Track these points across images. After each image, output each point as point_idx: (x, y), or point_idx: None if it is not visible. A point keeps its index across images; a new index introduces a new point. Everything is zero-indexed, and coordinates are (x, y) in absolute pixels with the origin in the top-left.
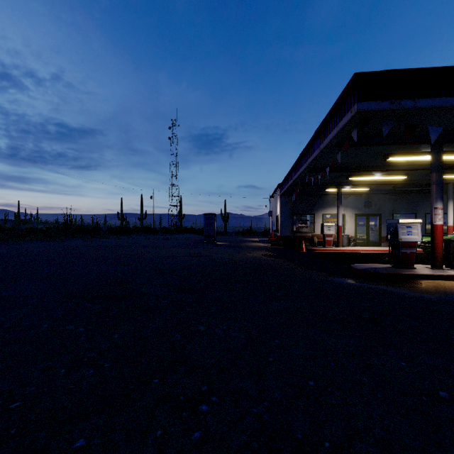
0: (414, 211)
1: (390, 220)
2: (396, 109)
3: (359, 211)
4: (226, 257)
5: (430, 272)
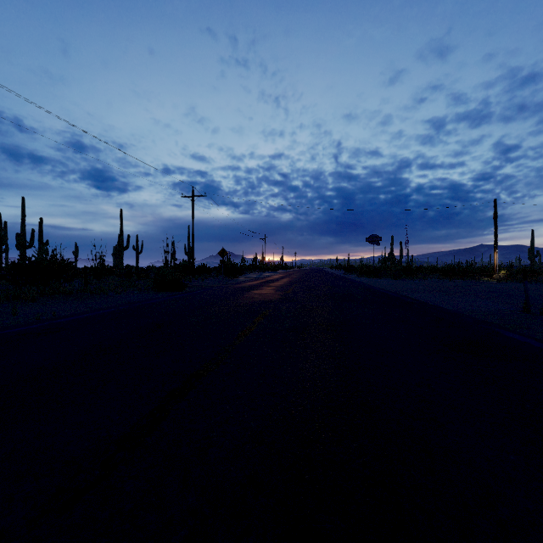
0: None
1: None
2: None
3: None
4: None
5: None
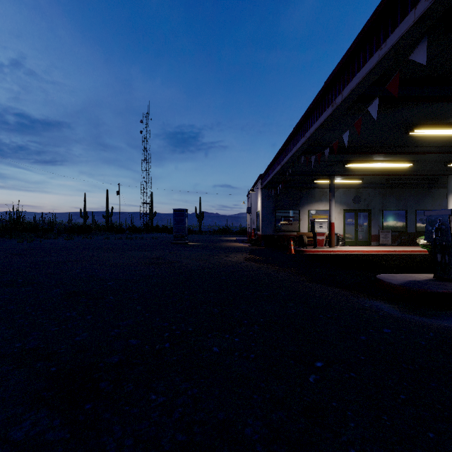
0: (404, 207)
1: (433, 212)
2: None
3: (347, 206)
4: (197, 264)
5: None
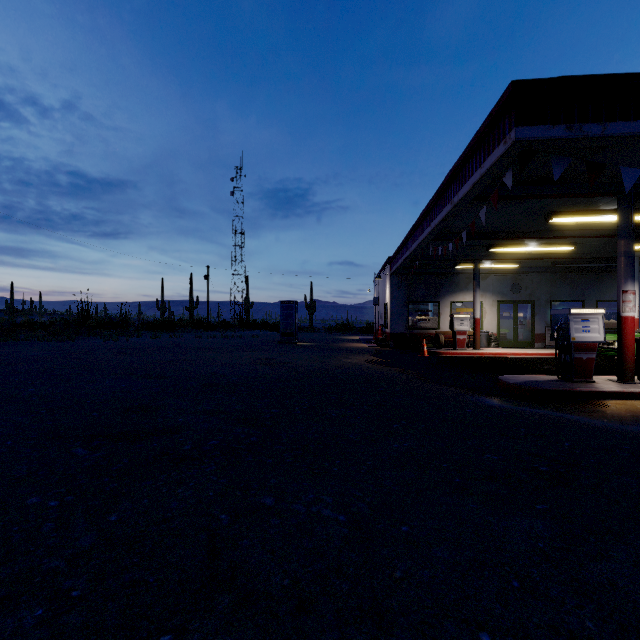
0: (581, 297)
1: (557, 311)
2: (576, 138)
3: (503, 297)
4: (312, 365)
5: (618, 387)
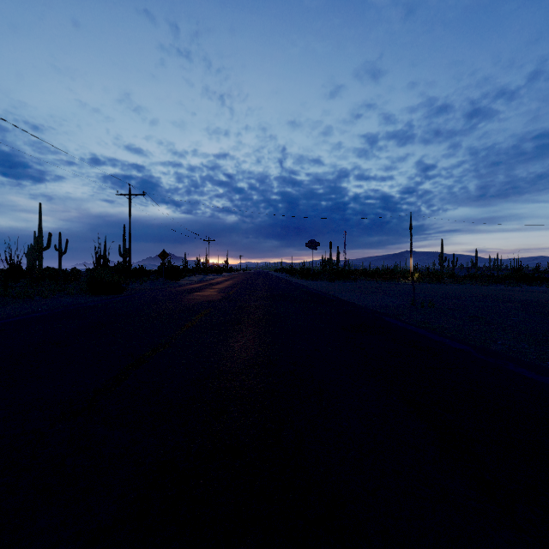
0: None
1: None
2: None
3: None
4: None
5: None
